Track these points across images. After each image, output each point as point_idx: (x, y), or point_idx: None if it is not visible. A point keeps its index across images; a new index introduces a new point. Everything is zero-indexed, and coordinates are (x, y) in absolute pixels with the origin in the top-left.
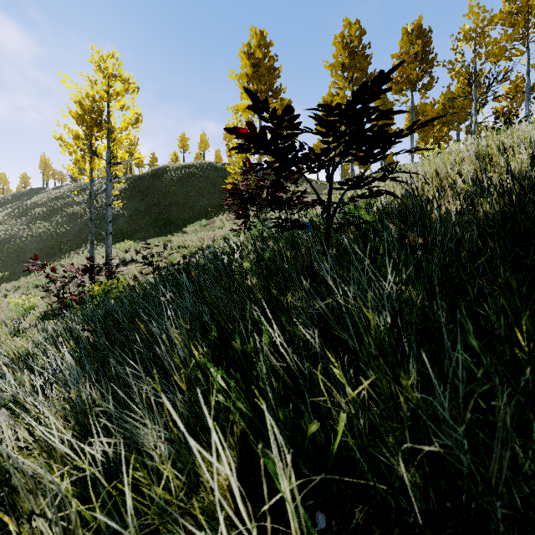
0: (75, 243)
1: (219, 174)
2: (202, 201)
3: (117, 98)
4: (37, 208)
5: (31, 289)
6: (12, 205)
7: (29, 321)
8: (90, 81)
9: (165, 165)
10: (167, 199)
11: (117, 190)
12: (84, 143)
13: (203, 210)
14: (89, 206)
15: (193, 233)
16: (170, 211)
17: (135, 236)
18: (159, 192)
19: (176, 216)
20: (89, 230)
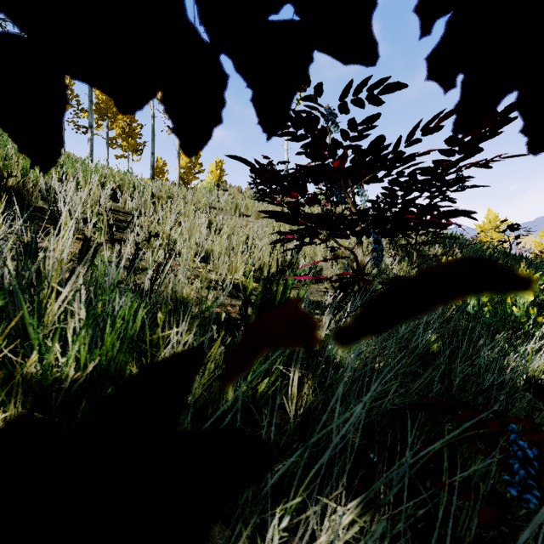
0: None
1: None
2: None
3: None
4: None
5: None
6: None
7: None
8: None
9: None
10: None
11: None
12: None
13: None
14: None
15: None
16: None
17: None
18: None
19: None
20: None
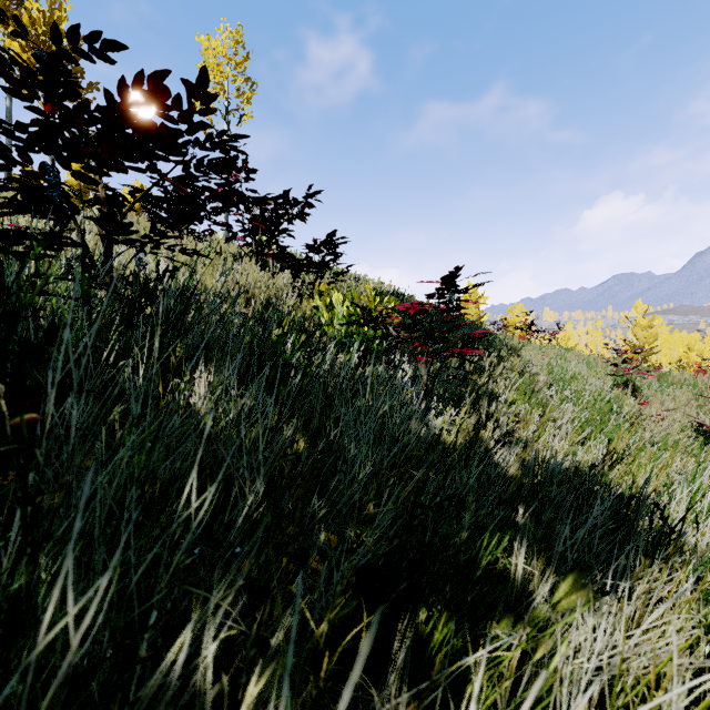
0: None
1: None
2: None
3: None
4: None
5: None
6: None
7: None
8: None
9: None
10: None
11: None
12: None
13: None
14: None
15: None
16: None
17: None
18: None
19: None
20: None
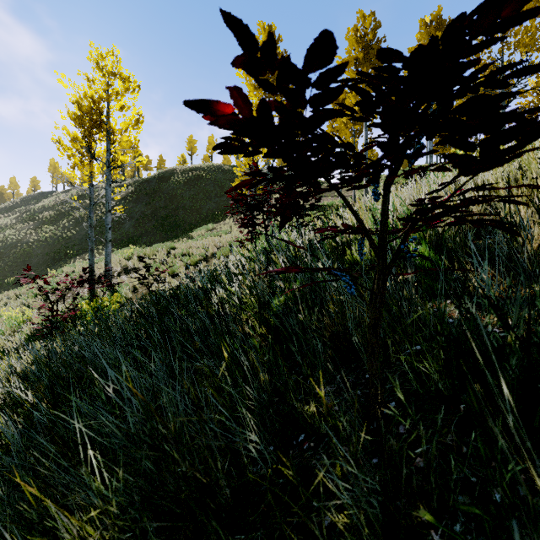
0: (81, 248)
1: (227, 176)
2: (209, 204)
3: (116, 97)
4: (44, 212)
5: (29, 299)
6: (21, 209)
7: (18, 339)
8: (88, 80)
9: (172, 168)
10: (174, 202)
11: (124, 193)
12: (81, 146)
13: (210, 213)
14: (89, 211)
15: (199, 238)
16: (176, 214)
17: (141, 241)
18: (165, 195)
19: (183, 220)
20: (89, 237)
